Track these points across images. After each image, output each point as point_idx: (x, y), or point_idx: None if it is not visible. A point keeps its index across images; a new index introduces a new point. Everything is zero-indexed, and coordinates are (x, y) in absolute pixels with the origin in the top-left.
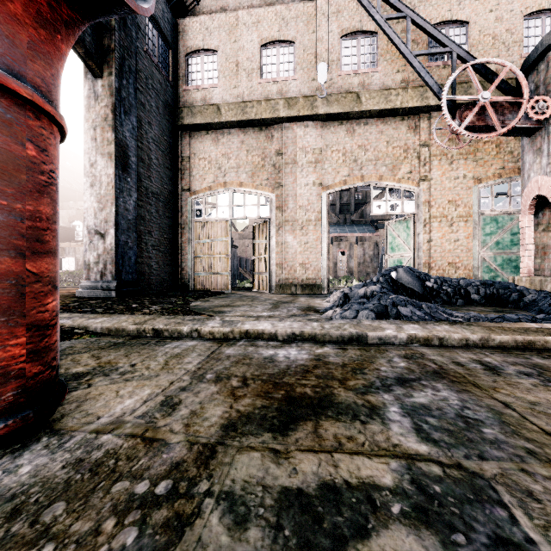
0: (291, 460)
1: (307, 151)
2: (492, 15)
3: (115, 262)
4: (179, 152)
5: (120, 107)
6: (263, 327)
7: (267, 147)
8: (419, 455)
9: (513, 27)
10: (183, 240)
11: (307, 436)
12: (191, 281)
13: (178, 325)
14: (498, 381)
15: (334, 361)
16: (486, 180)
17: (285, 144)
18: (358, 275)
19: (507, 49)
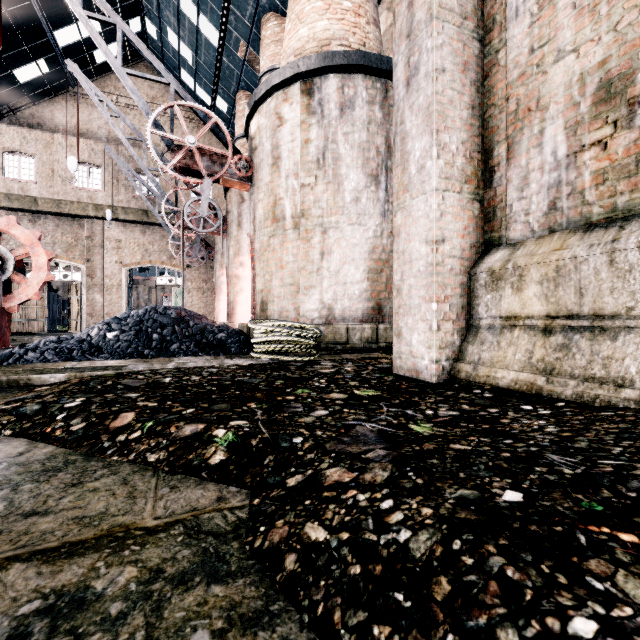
0: None
1: (112, 240)
2: None
3: None
4: None
5: None
6: None
7: (79, 233)
8: None
9: None
10: None
11: None
12: None
13: (23, 337)
14: None
15: None
16: None
17: (94, 233)
18: None
19: None
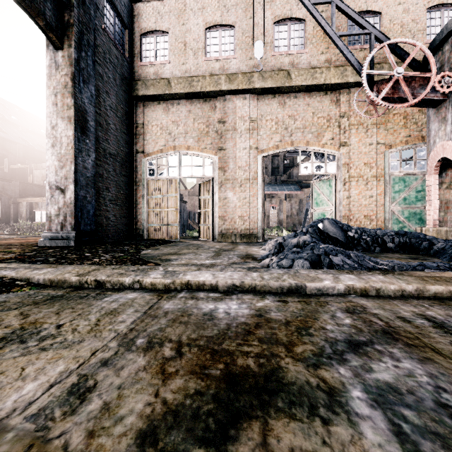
0: None
1: (245, 119)
2: (401, 8)
3: (74, 214)
4: (134, 119)
5: (79, 76)
6: (203, 278)
7: (211, 116)
8: None
9: (418, 17)
10: (138, 196)
11: None
12: (145, 231)
13: (120, 276)
14: None
15: (276, 317)
16: (396, 146)
17: (226, 113)
18: (286, 226)
19: (413, 36)
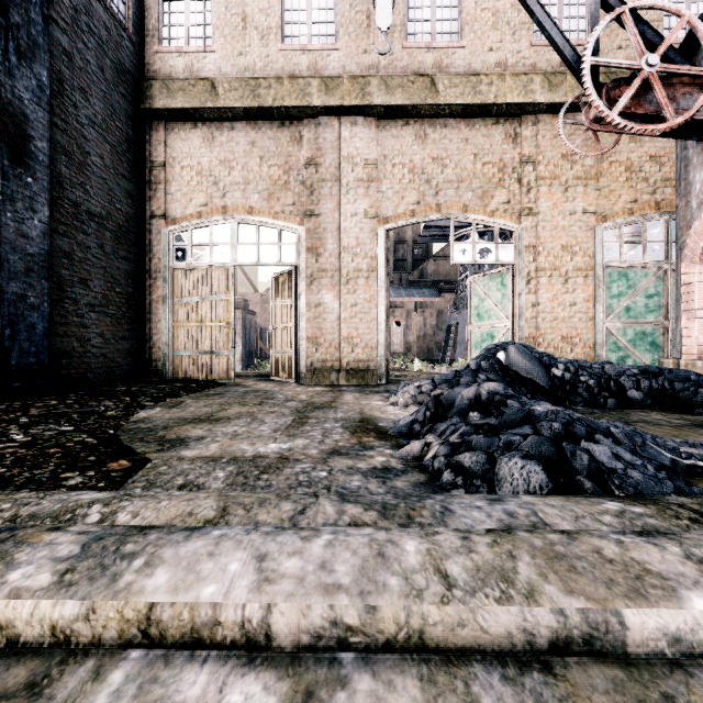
0: None
1: (356, 162)
2: None
3: None
4: (147, 154)
5: (7, 39)
6: (216, 590)
7: (292, 154)
8: None
9: None
10: (155, 298)
11: None
12: (168, 364)
13: None
14: None
15: None
16: (613, 217)
17: (321, 149)
18: (417, 352)
19: None
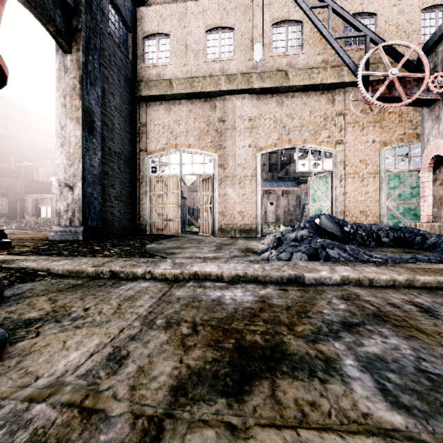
0: (251, 442)
1: (244, 118)
2: (396, 9)
3: (82, 210)
4: (138, 119)
5: (87, 78)
6: (209, 269)
7: (211, 115)
8: (397, 430)
9: (412, 18)
10: (141, 192)
11: (265, 402)
12: (148, 226)
13: (133, 267)
14: (440, 325)
15: (278, 303)
16: (391, 143)
17: (226, 112)
18: (284, 221)
19: (407, 36)
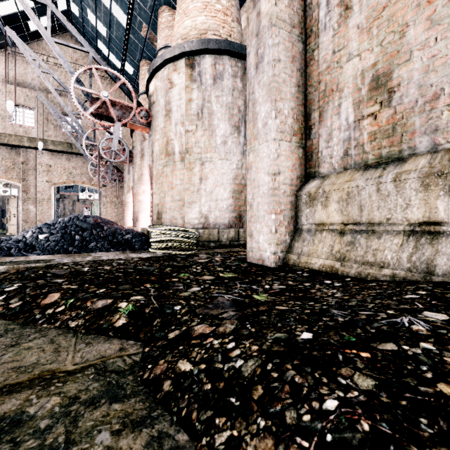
0: None
1: (43, 165)
2: None
3: None
4: None
5: None
6: None
7: (16, 159)
8: None
9: None
10: None
11: None
12: None
13: None
14: None
15: None
16: None
17: (28, 159)
18: None
19: None
